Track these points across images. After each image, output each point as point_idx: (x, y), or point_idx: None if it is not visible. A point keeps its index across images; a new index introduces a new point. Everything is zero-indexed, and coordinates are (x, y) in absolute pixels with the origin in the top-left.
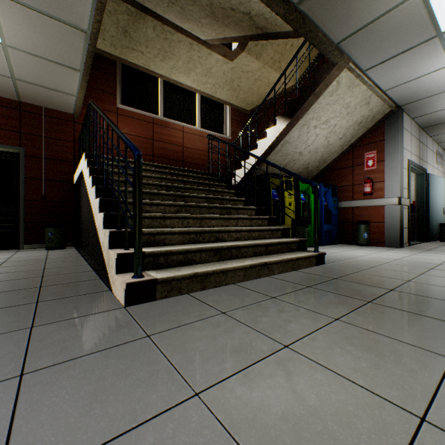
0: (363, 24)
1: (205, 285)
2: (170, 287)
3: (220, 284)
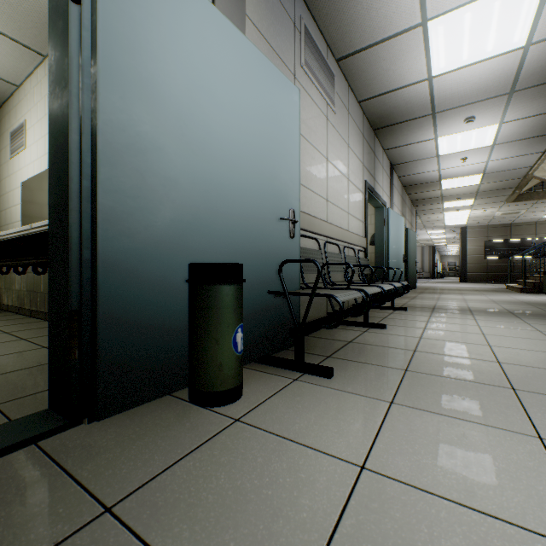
0: (504, 181)
1: (508, 289)
2: (507, 287)
3: (509, 289)
